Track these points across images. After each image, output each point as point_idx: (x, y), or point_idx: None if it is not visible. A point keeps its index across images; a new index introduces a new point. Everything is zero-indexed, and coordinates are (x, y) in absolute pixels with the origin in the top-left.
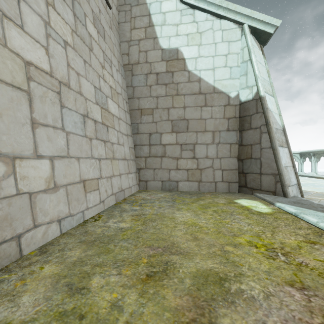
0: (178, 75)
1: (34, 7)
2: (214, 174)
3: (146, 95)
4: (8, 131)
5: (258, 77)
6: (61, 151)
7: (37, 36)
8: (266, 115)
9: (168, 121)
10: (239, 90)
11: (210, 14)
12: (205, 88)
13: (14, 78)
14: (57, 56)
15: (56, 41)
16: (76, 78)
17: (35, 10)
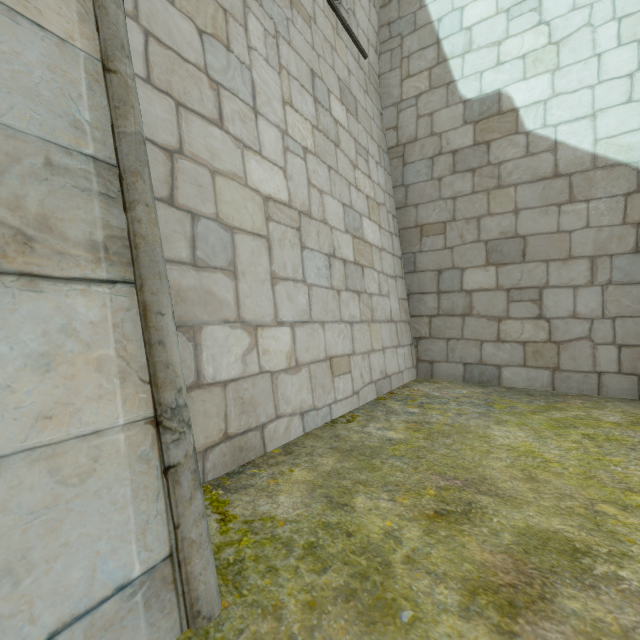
0: (502, 146)
1: (271, 117)
2: (594, 356)
3: (431, 197)
4: (251, 293)
5: None
6: (302, 314)
7: (275, 157)
8: None
9: (477, 243)
10: None
11: None
12: (569, 162)
13: (254, 223)
14: (296, 176)
15: (295, 153)
16: (318, 199)
17: (272, 121)
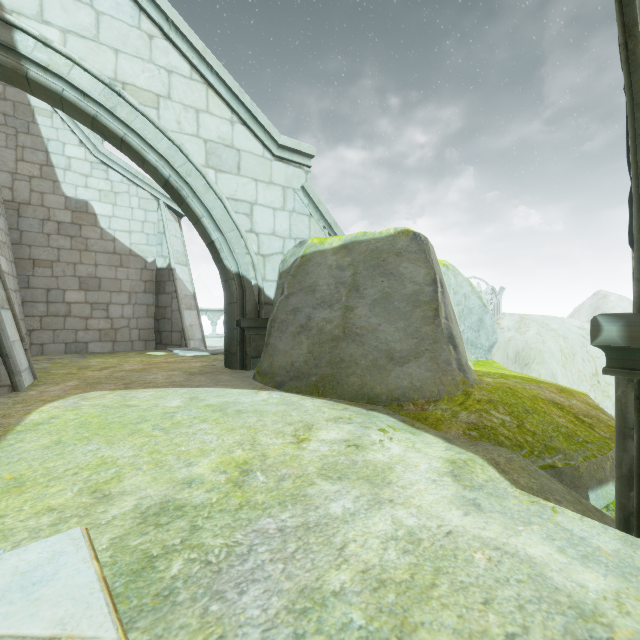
0: (89, 230)
1: None
2: (131, 334)
3: (42, 244)
4: None
5: (171, 252)
6: None
7: None
8: (175, 284)
9: (74, 277)
10: (156, 257)
11: (126, 178)
12: (121, 249)
13: None
14: None
15: None
16: None
17: None
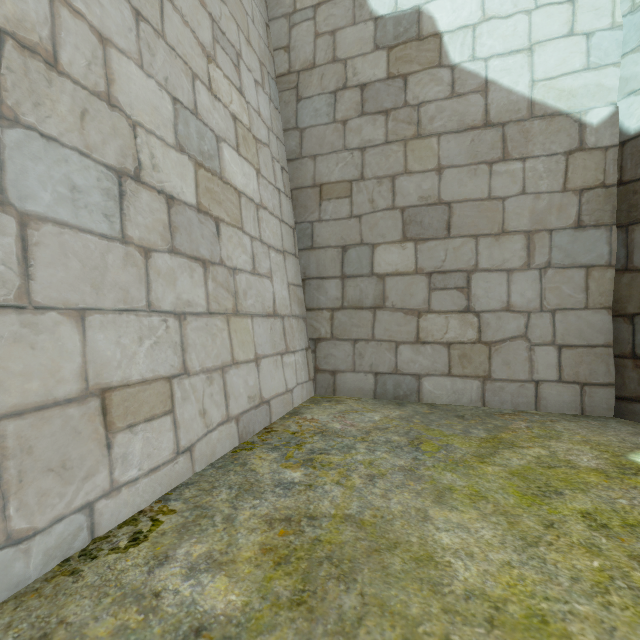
0: (422, 82)
1: None
2: (532, 360)
3: (333, 147)
4: None
5: None
6: None
7: None
8: None
9: (392, 210)
10: (617, 102)
11: None
12: (502, 108)
13: None
14: None
15: None
16: (92, 48)
17: None
